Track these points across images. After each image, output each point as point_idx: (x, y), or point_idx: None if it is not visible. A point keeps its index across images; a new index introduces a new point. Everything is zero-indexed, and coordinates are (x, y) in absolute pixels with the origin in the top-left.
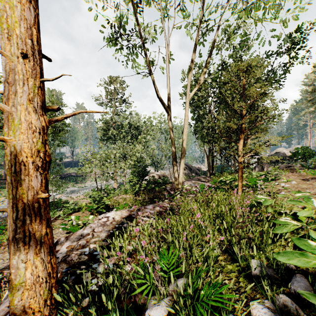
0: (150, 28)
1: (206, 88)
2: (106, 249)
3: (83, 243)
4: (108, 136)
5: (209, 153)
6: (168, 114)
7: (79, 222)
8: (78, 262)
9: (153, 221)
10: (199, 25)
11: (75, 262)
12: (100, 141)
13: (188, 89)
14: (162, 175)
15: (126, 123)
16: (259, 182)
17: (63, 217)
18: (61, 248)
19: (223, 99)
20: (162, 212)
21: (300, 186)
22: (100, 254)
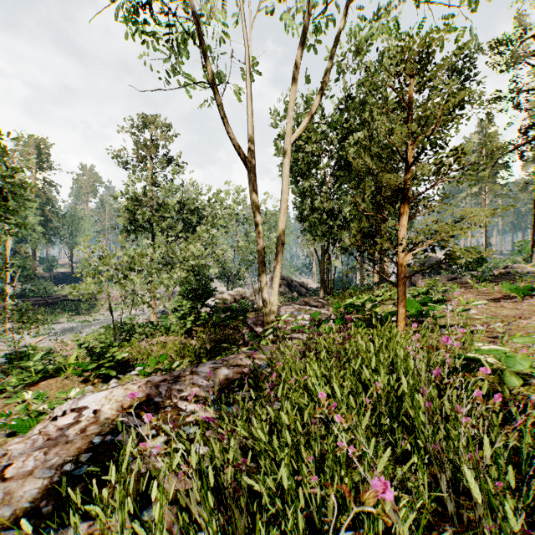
0: None
1: (319, 140)
2: None
3: None
4: (138, 225)
5: (323, 256)
6: (250, 173)
7: (42, 407)
8: None
9: (192, 448)
10: None
11: None
12: (124, 235)
13: (289, 122)
14: (240, 296)
15: (173, 201)
16: (437, 307)
17: (13, 392)
18: None
19: None
20: (233, 380)
21: (498, 312)
22: None
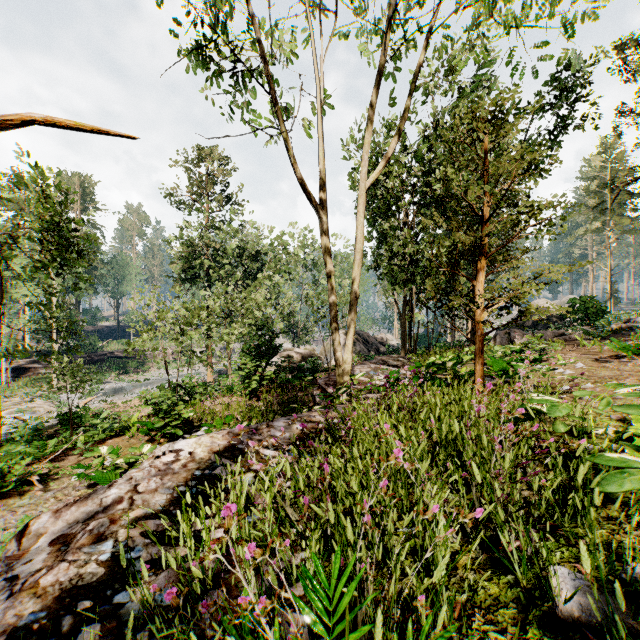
0: (282, 35)
1: (399, 174)
2: (159, 546)
3: (100, 527)
4: (194, 273)
5: (405, 308)
6: (321, 221)
7: (118, 461)
8: (74, 590)
9: (287, 463)
10: (387, 30)
11: (63, 591)
12: (177, 284)
13: (364, 166)
14: (309, 354)
15: (232, 246)
16: (519, 366)
17: (83, 448)
18: (37, 543)
19: (432, 200)
20: (308, 434)
21: (596, 373)
22: (142, 557)
